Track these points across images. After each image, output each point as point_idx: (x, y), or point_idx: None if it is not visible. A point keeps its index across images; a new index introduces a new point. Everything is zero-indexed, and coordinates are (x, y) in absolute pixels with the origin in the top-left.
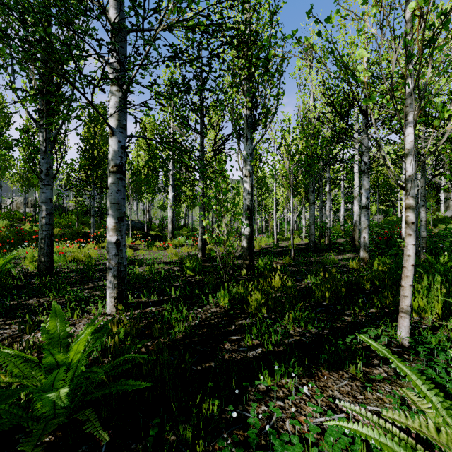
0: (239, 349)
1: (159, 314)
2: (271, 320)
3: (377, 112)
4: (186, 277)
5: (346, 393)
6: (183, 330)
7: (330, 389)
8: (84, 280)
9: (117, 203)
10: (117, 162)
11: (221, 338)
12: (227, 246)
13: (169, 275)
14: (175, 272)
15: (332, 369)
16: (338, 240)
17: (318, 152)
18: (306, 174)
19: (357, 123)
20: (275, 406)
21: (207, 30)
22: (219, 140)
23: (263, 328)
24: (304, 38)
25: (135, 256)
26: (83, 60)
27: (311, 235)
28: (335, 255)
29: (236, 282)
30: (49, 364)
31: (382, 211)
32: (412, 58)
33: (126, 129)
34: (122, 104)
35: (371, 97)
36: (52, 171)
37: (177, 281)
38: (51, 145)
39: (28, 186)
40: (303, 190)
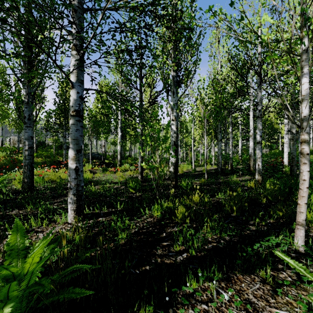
0: (169, 254)
1: (108, 223)
2: (193, 230)
3: (269, 73)
4: (129, 194)
5: (259, 297)
6: (125, 237)
7: (245, 293)
8: (55, 195)
9: (76, 139)
10: (76, 108)
11: (154, 244)
12: (159, 171)
13: (117, 192)
14: (121, 190)
15: (245, 273)
16: (238, 166)
17: (224, 103)
18: (215, 119)
19: (251, 83)
20: (200, 310)
21: (143, 4)
22: (153, 96)
23: (188, 236)
24: (219, 10)
25: (94, 177)
26: (52, 33)
27: (219, 163)
28: (236, 177)
29: (165, 197)
30: (5, 275)
31: (268, 146)
32: (309, 20)
33: (83, 83)
34: (78, 63)
35: (273, 54)
36: (33, 117)
37: (122, 197)
38: (32, 98)
39: (20, 129)
40: (213, 131)
